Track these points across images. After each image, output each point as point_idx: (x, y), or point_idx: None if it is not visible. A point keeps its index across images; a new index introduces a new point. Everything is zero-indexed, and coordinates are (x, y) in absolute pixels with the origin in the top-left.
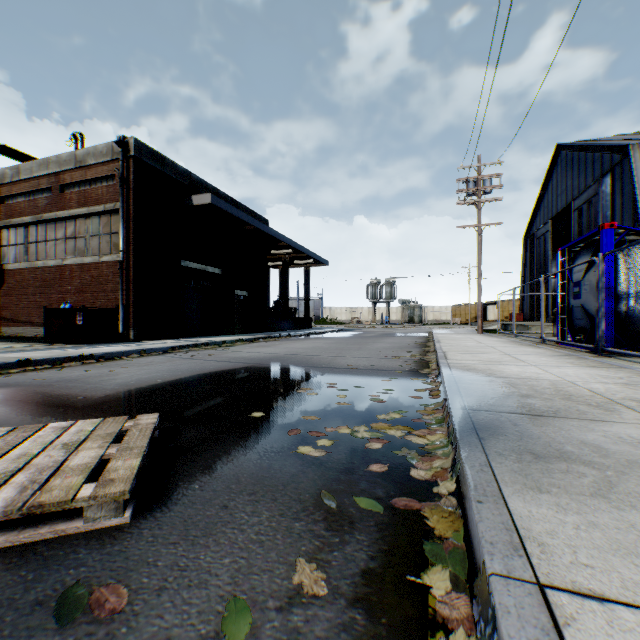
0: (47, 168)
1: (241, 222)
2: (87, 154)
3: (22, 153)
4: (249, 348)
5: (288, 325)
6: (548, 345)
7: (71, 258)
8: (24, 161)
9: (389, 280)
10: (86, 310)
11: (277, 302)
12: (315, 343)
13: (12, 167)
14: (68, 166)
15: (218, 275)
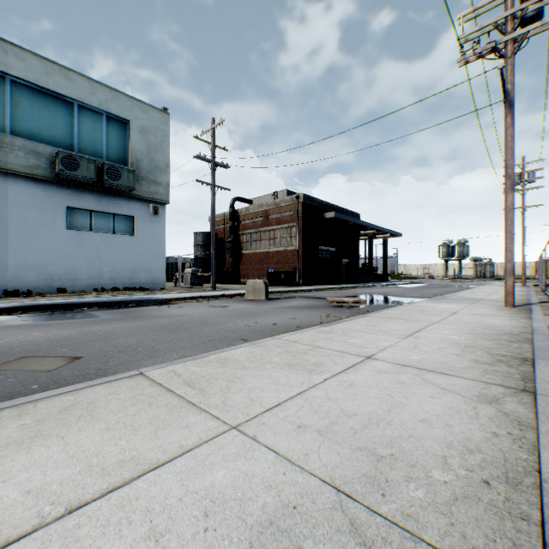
0: (261, 208)
1: (346, 221)
2: (280, 201)
3: (244, 199)
4: (357, 290)
5: (372, 279)
6: (539, 292)
7: (272, 248)
8: (245, 202)
9: (460, 240)
10: (285, 272)
11: (364, 264)
12: (392, 289)
13: (245, 208)
14: (271, 207)
15: (334, 251)
